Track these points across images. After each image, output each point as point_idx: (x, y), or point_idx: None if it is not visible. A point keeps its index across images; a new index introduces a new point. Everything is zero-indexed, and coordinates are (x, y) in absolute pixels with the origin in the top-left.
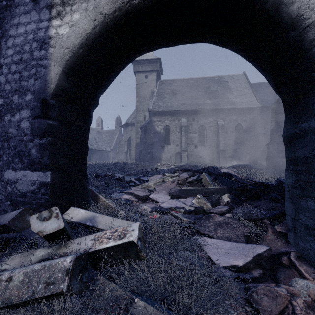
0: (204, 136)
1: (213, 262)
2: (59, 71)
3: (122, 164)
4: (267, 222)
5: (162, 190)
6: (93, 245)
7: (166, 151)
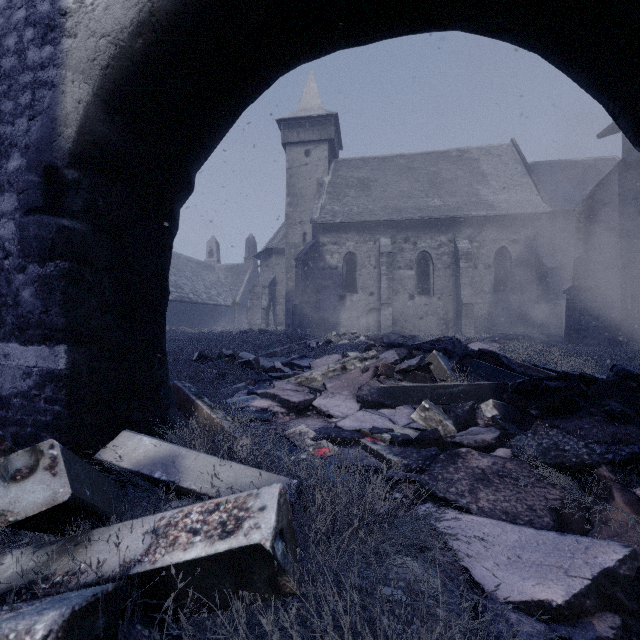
0: (428, 274)
1: (478, 585)
2: (87, 96)
3: (258, 332)
4: (609, 476)
5: (340, 388)
6: (149, 551)
7: (349, 306)
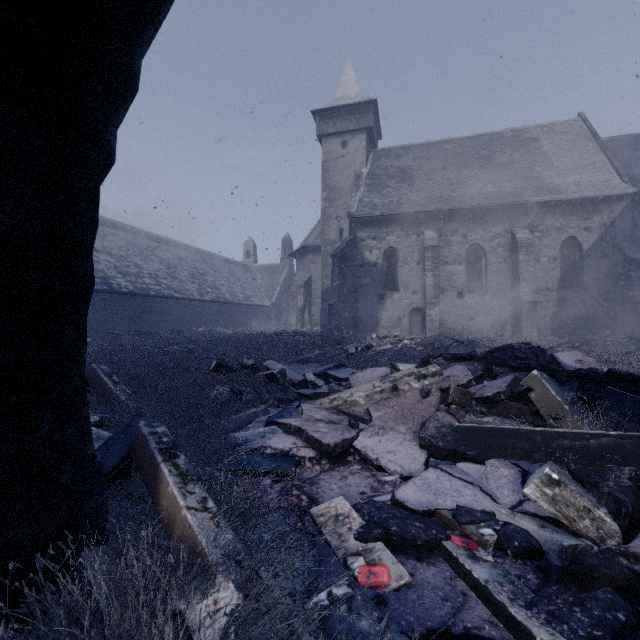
0: (480, 269)
1: None
2: None
3: (292, 334)
4: None
5: (392, 420)
6: None
7: (389, 306)
